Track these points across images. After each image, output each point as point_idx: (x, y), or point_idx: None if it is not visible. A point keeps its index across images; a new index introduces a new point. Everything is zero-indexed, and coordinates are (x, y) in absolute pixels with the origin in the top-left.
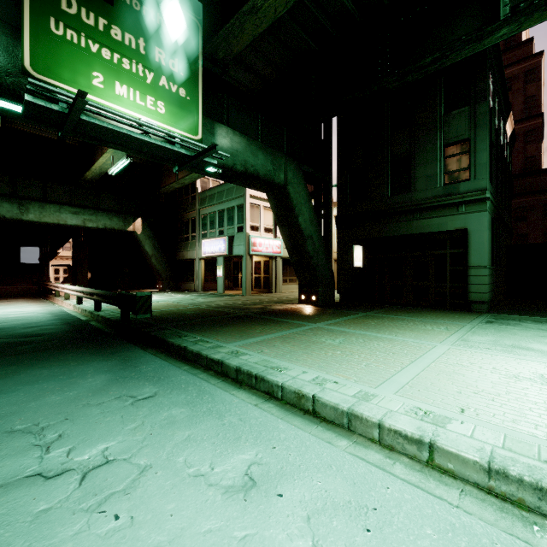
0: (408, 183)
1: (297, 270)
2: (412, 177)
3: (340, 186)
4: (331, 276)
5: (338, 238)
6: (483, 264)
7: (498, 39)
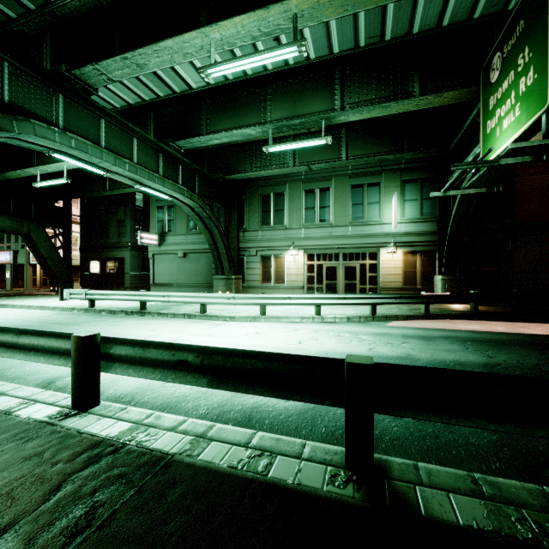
0: (108, 234)
1: (47, 274)
2: (108, 232)
3: (81, 230)
4: (69, 277)
5: (81, 257)
6: (129, 272)
7: (110, 194)
